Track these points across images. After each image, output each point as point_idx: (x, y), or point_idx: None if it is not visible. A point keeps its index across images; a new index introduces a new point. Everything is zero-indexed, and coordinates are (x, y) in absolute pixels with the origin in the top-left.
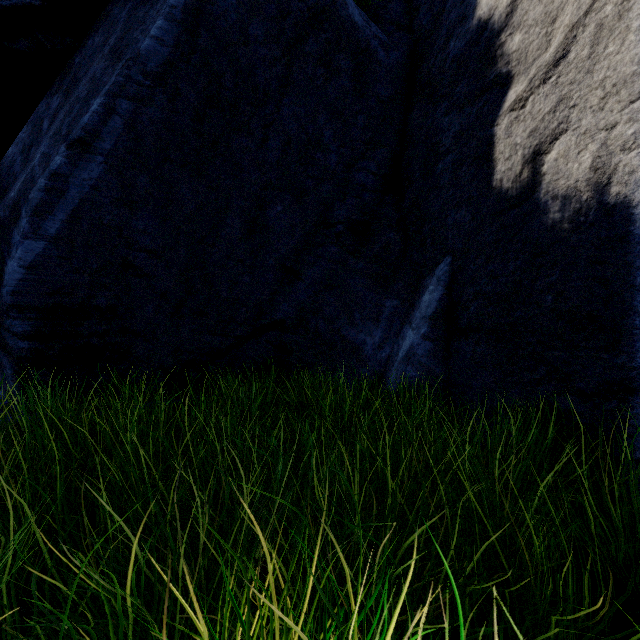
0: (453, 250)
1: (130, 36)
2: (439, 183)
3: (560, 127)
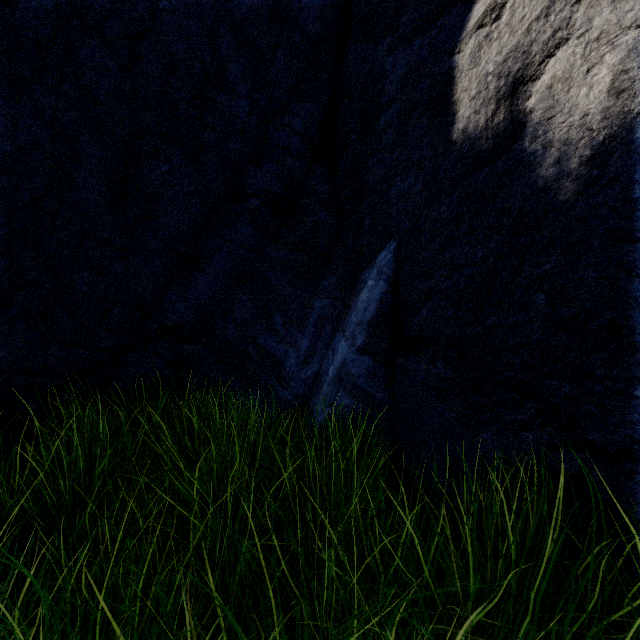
0: (399, 232)
1: None
2: (381, 144)
3: (556, 36)
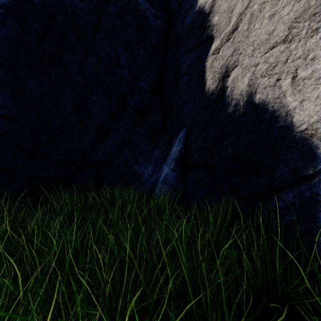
0: (187, 125)
1: None
2: (180, 90)
3: (234, 64)
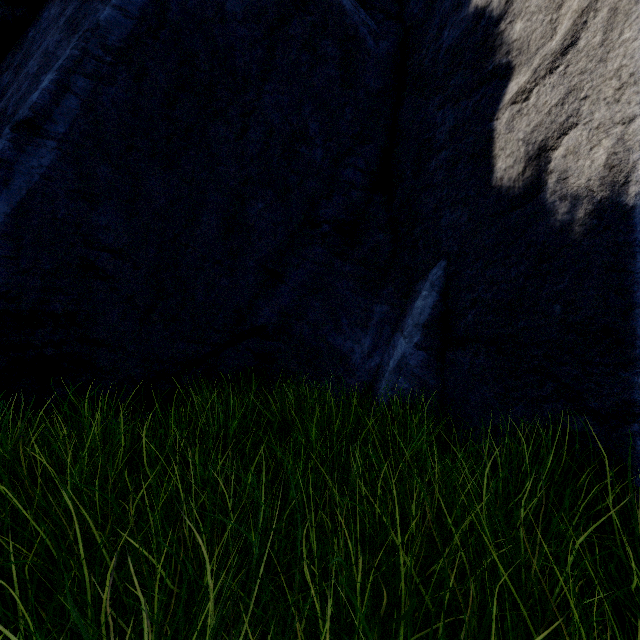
0: (448, 253)
1: (89, 5)
2: (432, 181)
3: (569, 121)
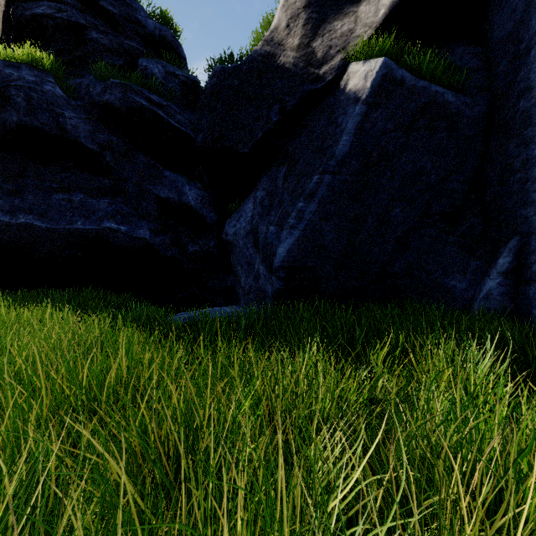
0: (520, 232)
1: (327, 143)
2: (511, 190)
3: None
